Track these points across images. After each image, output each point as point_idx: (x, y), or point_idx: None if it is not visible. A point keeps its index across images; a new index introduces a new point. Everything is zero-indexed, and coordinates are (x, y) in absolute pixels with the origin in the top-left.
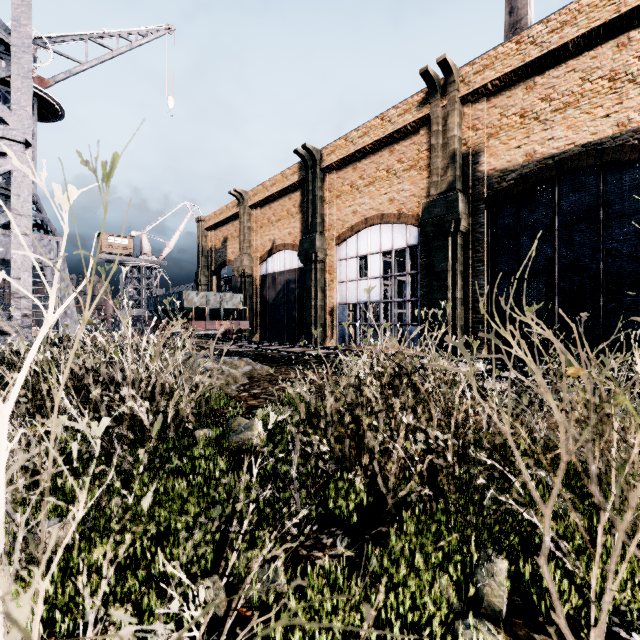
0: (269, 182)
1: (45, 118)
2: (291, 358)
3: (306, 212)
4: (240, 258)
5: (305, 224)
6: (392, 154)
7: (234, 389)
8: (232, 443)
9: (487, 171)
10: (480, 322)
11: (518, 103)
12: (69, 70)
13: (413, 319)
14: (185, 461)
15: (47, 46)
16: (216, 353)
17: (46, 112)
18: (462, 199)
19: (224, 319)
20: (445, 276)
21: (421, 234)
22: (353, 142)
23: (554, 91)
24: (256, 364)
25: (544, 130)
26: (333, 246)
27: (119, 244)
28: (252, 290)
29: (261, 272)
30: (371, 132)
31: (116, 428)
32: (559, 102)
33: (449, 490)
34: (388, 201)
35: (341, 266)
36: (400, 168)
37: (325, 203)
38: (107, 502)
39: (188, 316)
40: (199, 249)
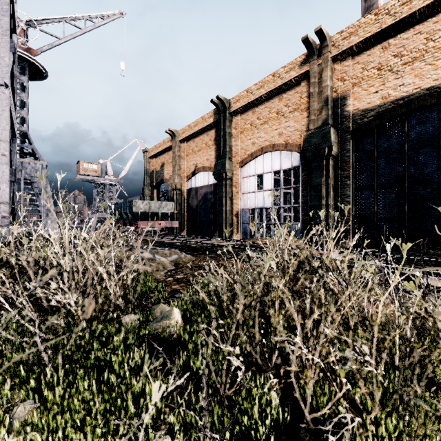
0: (193, 123)
1: (35, 78)
2: (208, 248)
3: (219, 144)
4: (173, 177)
5: (218, 152)
6: (281, 101)
7: (162, 274)
8: (152, 330)
9: (352, 111)
10: (347, 222)
11: (376, 59)
12: (51, 43)
13: (296, 220)
14: (106, 351)
15: (35, 26)
16: (154, 244)
17: (35, 73)
18: (333, 132)
19: (161, 220)
20: (320, 188)
21: (302, 158)
22: (252, 93)
23: (404, 49)
24: (181, 253)
25: (396, 79)
26: (238, 168)
27: (91, 168)
28: (181, 199)
29: (187, 187)
30: (265, 85)
31: (49, 317)
32: (408, 57)
33: (371, 404)
34: (278, 135)
35: (244, 182)
36: (287, 111)
37: (232, 137)
38: (10, 411)
39: (136, 218)
40: (145, 171)
